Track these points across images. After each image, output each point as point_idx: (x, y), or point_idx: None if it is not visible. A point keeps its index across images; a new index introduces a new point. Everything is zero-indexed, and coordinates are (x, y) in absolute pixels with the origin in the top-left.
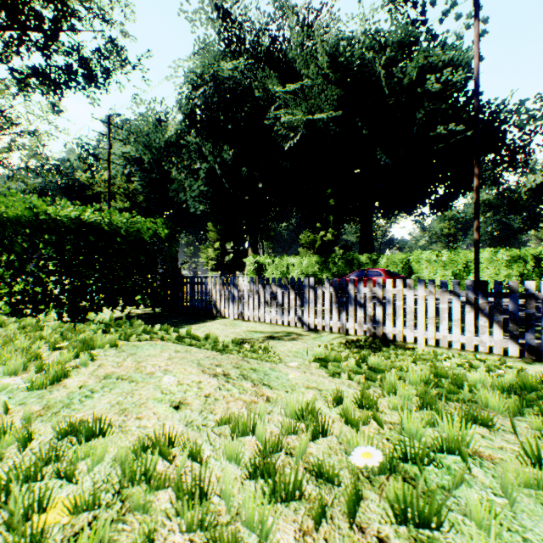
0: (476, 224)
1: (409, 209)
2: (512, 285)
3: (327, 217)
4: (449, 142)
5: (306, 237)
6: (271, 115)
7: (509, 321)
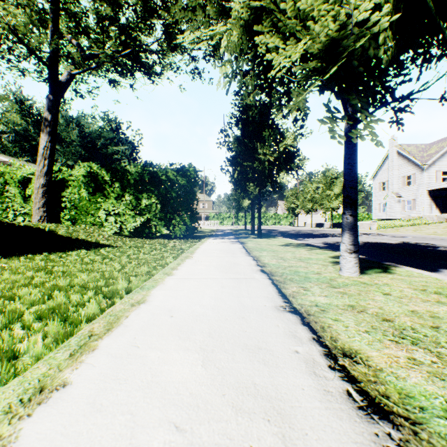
0: None
1: None
2: None
3: None
4: None
5: None
6: None
7: None
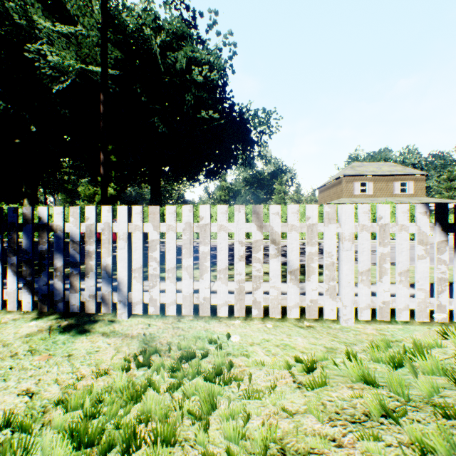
0: (102, 156)
1: (190, 176)
2: (26, 213)
3: (110, 172)
4: (210, 125)
5: (88, 190)
6: (32, 48)
7: (24, 262)
